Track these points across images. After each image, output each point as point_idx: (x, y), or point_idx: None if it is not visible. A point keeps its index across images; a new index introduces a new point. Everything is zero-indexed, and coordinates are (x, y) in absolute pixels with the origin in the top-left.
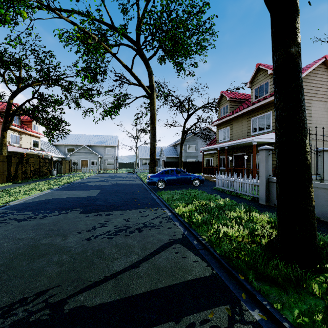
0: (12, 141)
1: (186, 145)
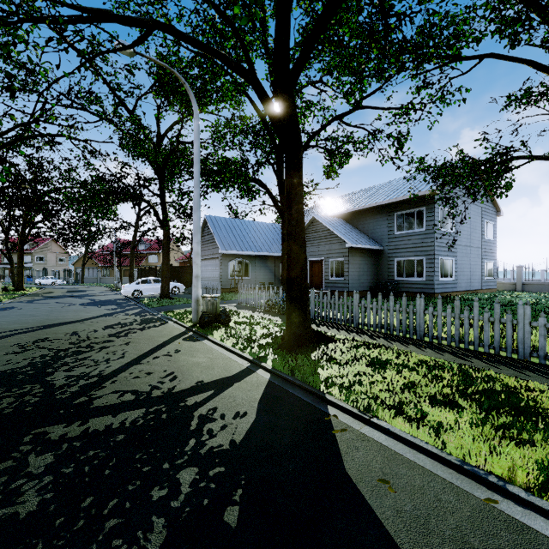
0: None
1: None
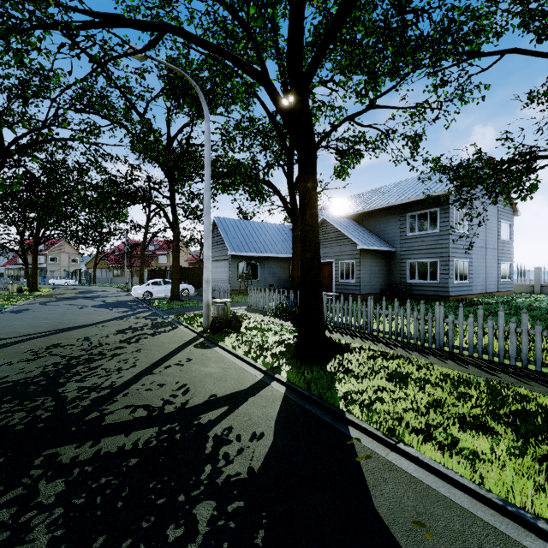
0: None
1: None
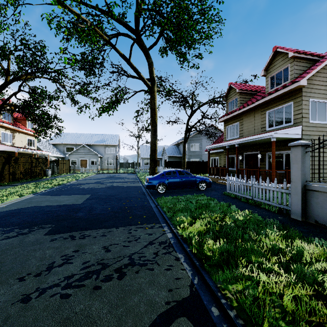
0: (3, 139)
1: (190, 144)
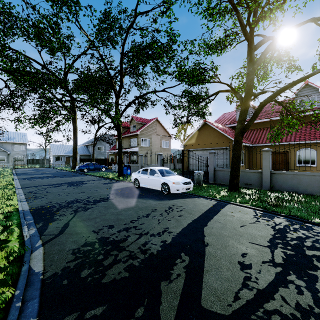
0: None
1: (97, 146)
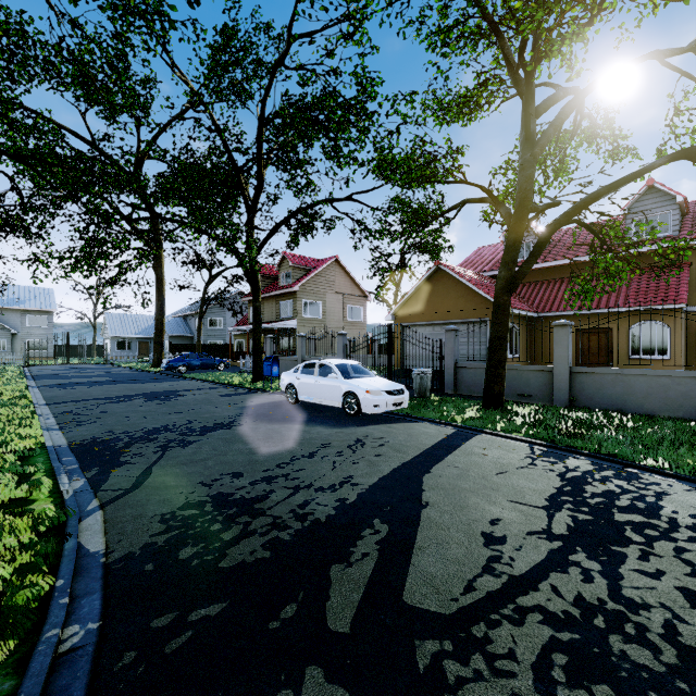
0: None
1: (207, 318)
